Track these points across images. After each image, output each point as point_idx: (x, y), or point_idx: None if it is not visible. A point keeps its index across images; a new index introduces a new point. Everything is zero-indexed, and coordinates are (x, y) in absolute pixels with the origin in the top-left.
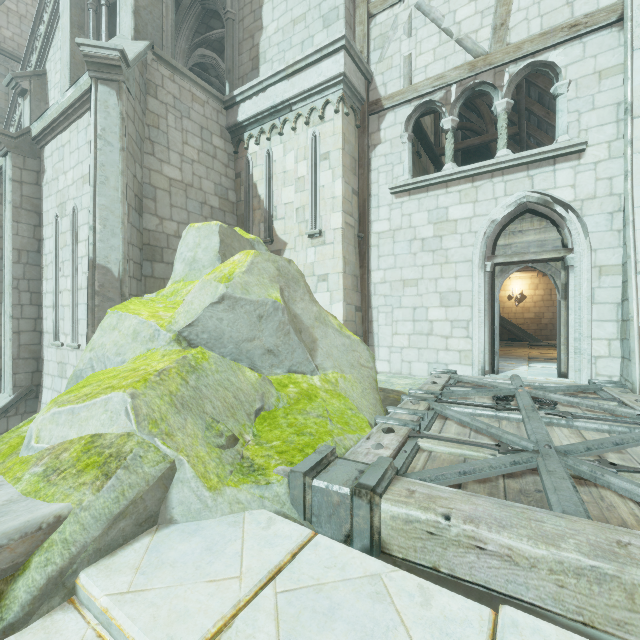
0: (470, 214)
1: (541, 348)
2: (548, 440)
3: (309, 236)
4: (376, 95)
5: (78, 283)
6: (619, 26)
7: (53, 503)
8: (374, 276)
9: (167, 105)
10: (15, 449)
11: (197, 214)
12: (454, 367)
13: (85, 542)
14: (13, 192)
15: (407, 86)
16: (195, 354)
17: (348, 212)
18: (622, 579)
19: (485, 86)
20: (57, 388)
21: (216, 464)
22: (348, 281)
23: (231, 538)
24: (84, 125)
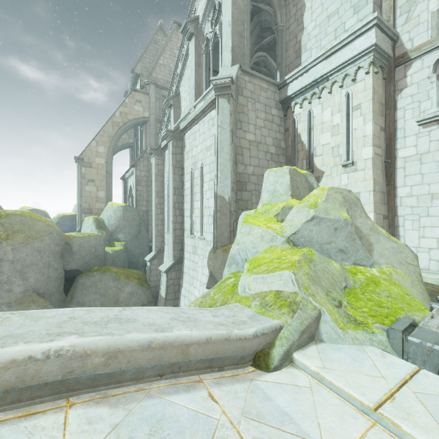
0: None
1: None
2: None
3: (343, 166)
4: (402, 50)
5: (204, 204)
6: None
7: (274, 319)
8: (400, 191)
9: (247, 98)
10: (233, 291)
11: (263, 159)
12: None
13: (293, 340)
14: (173, 159)
15: (435, 35)
16: (307, 252)
17: (377, 145)
18: None
19: None
20: (192, 259)
21: (338, 315)
22: (377, 197)
23: (363, 357)
24: (207, 120)
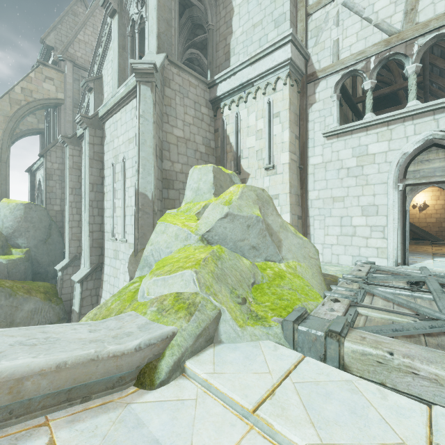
0: (385, 149)
1: (442, 246)
2: None
3: (265, 169)
4: (312, 69)
5: (126, 203)
6: None
7: (168, 326)
8: (311, 195)
9: (175, 91)
10: (133, 298)
11: (192, 158)
12: (373, 259)
13: (187, 347)
14: (89, 150)
15: (336, 61)
16: (217, 249)
17: (292, 152)
18: None
19: (398, 55)
20: (113, 265)
21: (240, 313)
22: (293, 199)
23: (257, 353)
24: (130, 109)
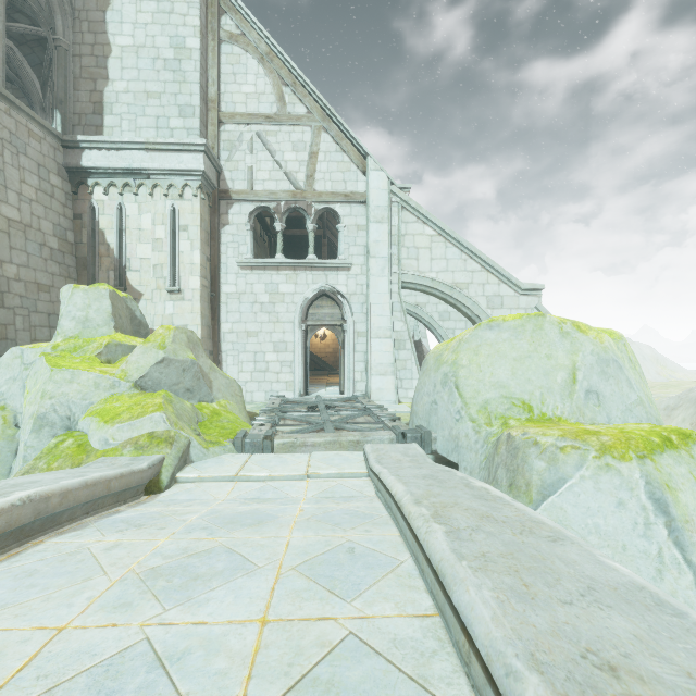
0: (293, 291)
1: (336, 376)
2: (328, 418)
3: (169, 292)
4: (225, 186)
5: None
6: (366, 205)
7: (156, 455)
8: (224, 327)
9: (3, 140)
10: (86, 450)
11: (37, 256)
12: (283, 393)
13: (176, 465)
14: None
15: (250, 190)
16: (165, 394)
17: (204, 276)
18: (339, 441)
19: (302, 210)
20: None
21: (202, 440)
22: (205, 331)
23: (223, 460)
24: None
